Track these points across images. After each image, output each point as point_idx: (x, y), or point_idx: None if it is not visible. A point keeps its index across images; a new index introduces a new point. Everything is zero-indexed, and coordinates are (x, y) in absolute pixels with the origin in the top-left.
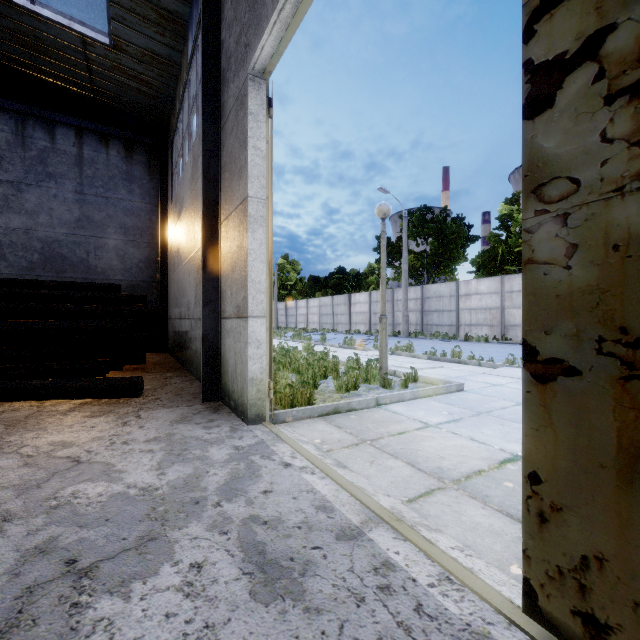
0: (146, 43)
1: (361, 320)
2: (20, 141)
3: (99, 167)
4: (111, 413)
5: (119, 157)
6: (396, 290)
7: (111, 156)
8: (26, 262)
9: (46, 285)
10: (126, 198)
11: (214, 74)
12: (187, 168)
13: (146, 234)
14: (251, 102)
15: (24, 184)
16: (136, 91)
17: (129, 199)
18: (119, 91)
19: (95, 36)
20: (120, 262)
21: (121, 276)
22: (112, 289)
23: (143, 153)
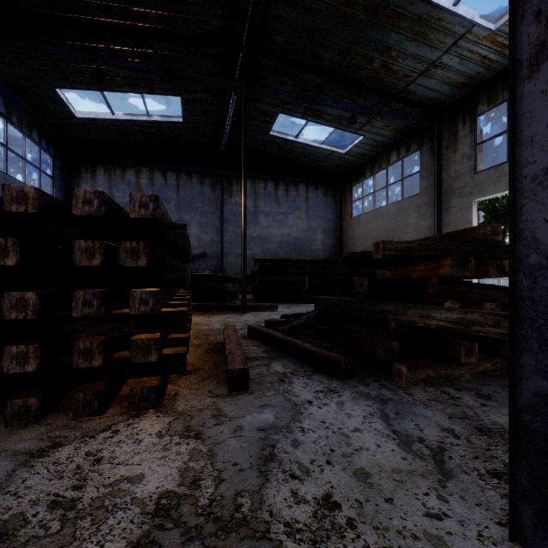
0: (362, 151)
1: None
2: (286, 194)
3: (314, 200)
4: None
5: (322, 194)
6: None
7: (318, 194)
8: (288, 249)
9: (331, 262)
10: (324, 214)
11: (439, 190)
12: (389, 209)
13: (332, 232)
14: (473, 211)
15: (288, 213)
16: (340, 165)
17: (325, 215)
18: (331, 165)
19: (339, 151)
20: (322, 247)
21: (322, 254)
22: None
23: (331, 190)
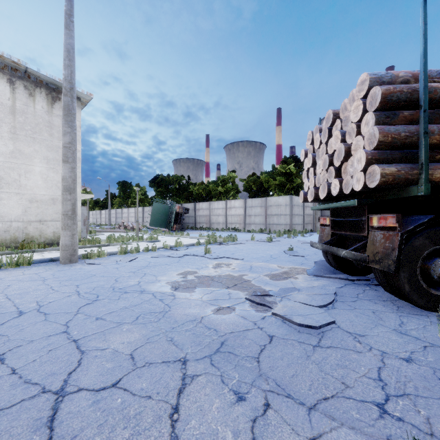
0: None
1: (104, 220)
2: None
3: None
4: None
5: None
6: (111, 210)
7: None
8: None
9: None
10: None
11: None
12: None
13: None
14: None
15: None
16: None
17: None
18: None
19: None
20: None
21: None
22: None
23: None
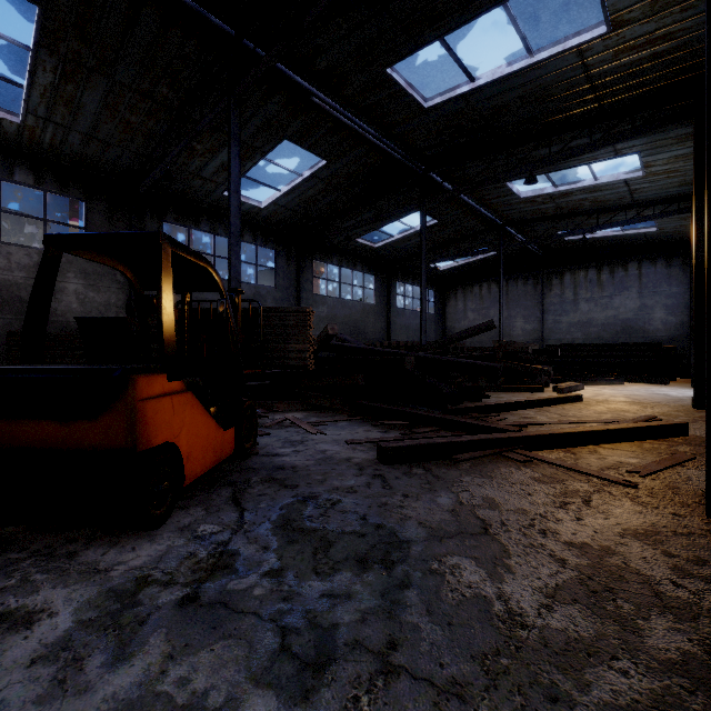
0: (676, 224)
1: None
2: (611, 276)
3: (650, 276)
4: (657, 386)
5: (662, 267)
6: None
7: (657, 268)
8: (614, 331)
9: (629, 345)
10: (666, 289)
11: None
12: None
13: (680, 307)
14: None
15: (613, 295)
16: (672, 235)
17: (668, 289)
18: (662, 237)
19: (649, 230)
20: (662, 326)
21: (663, 334)
22: (657, 345)
23: (678, 260)
